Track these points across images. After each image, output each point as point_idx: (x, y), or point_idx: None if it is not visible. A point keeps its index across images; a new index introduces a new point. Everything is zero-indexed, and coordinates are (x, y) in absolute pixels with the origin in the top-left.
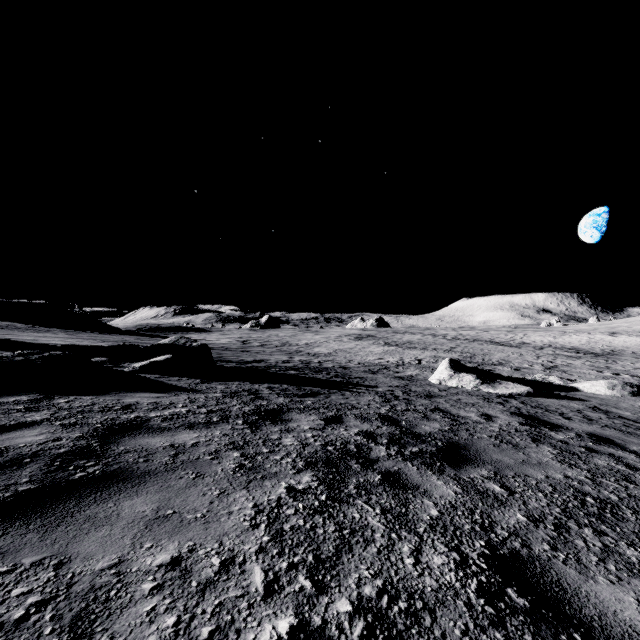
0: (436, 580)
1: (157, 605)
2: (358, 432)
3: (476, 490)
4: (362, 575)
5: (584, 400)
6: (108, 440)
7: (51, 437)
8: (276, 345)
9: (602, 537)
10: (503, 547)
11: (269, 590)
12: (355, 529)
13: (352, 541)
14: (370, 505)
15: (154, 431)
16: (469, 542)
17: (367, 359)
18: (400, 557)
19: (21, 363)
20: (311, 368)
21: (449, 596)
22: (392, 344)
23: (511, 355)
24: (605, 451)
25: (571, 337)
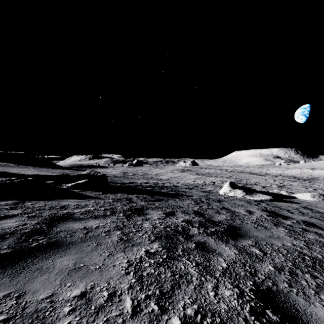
0: (227, 305)
1: (71, 321)
2: (183, 220)
3: (246, 252)
4: (186, 302)
5: (299, 203)
6: (51, 225)
7: (21, 223)
8: (141, 174)
9: (315, 279)
10: (262, 285)
11: (134, 311)
12: (182, 275)
13: (180, 282)
14: (190, 261)
15: (76, 220)
16: (244, 282)
17: (187, 182)
18: (206, 291)
19: (9, 184)
20: (158, 186)
21: (234, 315)
22: (200, 174)
23: (261, 180)
24: (312, 230)
25: (291, 170)
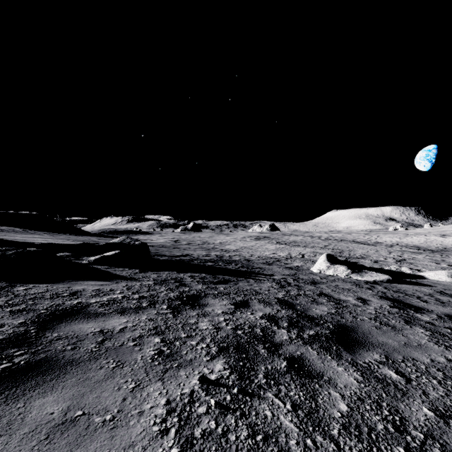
0: None
1: None
2: (262, 316)
3: (375, 377)
4: None
5: (431, 286)
6: (46, 326)
7: None
8: (198, 243)
9: None
10: None
11: None
12: (268, 433)
13: None
14: (280, 399)
15: (89, 316)
16: (388, 450)
17: (264, 254)
18: None
19: None
20: (223, 260)
21: None
22: (282, 243)
23: (370, 251)
24: None
25: (412, 238)
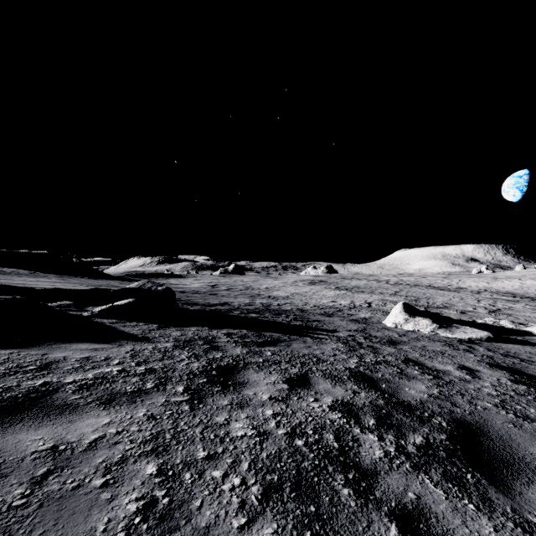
0: None
1: None
2: (332, 404)
3: None
4: None
5: None
6: None
7: None
8: (240, 289)
9: None
10: None
11: None
12: None
13: None
14: None
15: (48, 413)
16: None
17: (321, 302)
18: None
19: None
20: (271, 311)
21: None
22: (342, 288)
23: (453, 299)
24: None
25: (504, 283)
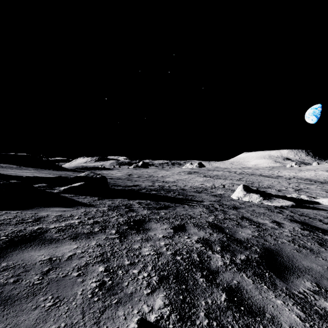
0: None
1: None
2: (197, 239)
3: (316, 313)
4: None
5: (326, 210)
6: None
7: None
8: (146, 177)
9: None
10: None
11: None
12: None
13: None
14: None
15: (44, 243)
16: None
17: (195, 184)
18: None
19: None
20: (164, 190)
21: None
22: (207, 176)
23: (274, 182)
24: None
25: (305, 173)
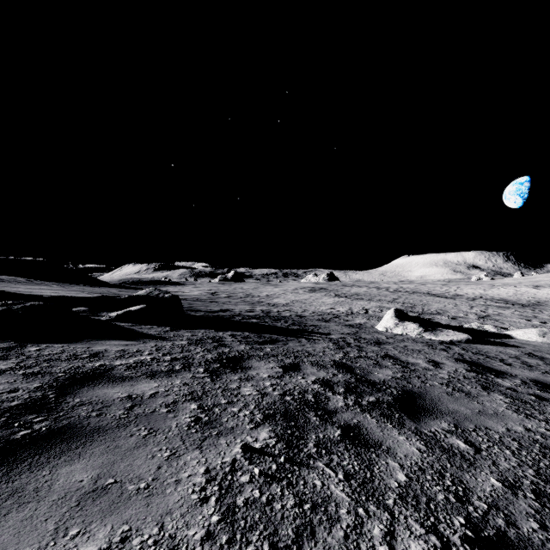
0: None
1: None
2: (315, 380)
3: (440, 447)
4: None
5: (519, 347)
6: (66, 391)
7: (8, 388)
8: (241, 296)
9: None
10: (486, 526)
11: None
12: (317, 502)
13: (314, 520)
14: (332, 468)
15: (115, 380)
16: (447, 519)
17: (320, 309)
18: (371, 544)
19: (3, 312)
20: (271, 317)
21: None
22: (342, 296)
23: (447, 305)
24: None
25: (499, 290)
